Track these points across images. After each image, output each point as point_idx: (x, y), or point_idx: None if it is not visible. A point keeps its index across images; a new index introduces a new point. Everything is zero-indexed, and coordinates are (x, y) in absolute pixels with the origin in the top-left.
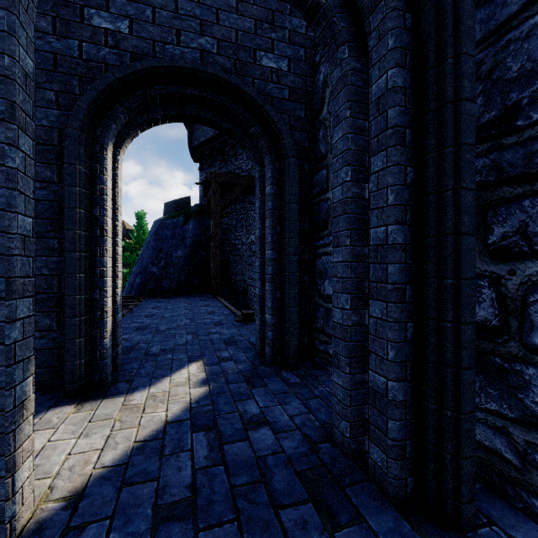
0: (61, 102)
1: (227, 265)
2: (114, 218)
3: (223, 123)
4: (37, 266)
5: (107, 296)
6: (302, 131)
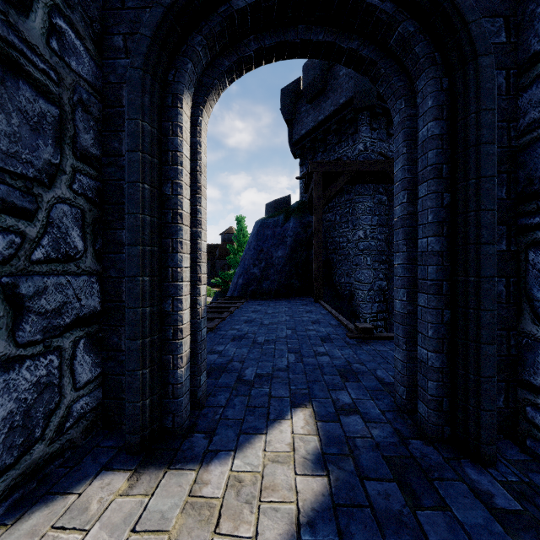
0: (130, 48)
1: (330, 265)
2: (196, 202)
3: (343, 44)
4: (104, 265)
5: (181, 308)
6: (493, 16)
